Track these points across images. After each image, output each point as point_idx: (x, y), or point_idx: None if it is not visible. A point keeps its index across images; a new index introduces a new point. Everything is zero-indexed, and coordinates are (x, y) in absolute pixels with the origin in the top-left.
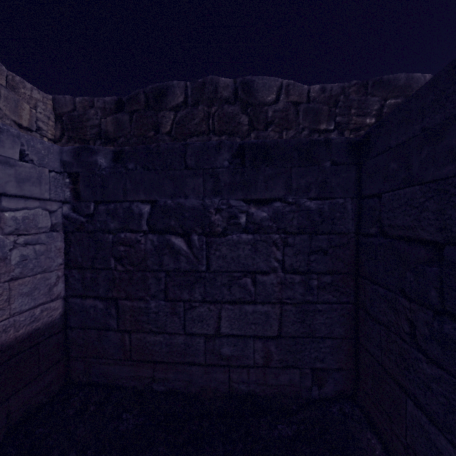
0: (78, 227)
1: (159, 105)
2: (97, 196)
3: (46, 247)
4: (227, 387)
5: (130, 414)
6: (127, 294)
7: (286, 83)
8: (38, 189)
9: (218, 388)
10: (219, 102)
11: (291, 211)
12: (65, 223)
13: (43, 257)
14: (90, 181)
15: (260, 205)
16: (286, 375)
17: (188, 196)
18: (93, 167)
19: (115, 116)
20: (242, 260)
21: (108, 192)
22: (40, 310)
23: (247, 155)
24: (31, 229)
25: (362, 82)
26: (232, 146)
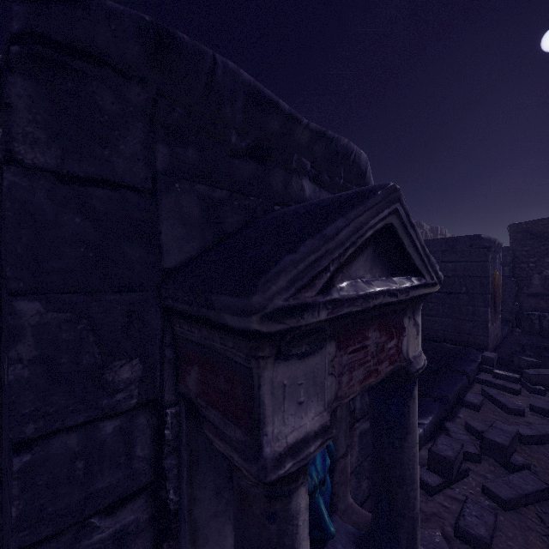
0: None
1: None
2: None
3: None
4: None
5: None
6: None
7: None
8: None
9: None
10: None
11: None
12: None
13: None
14: None
15: None
16: None
17: None
18: None
19: None
20: None
21: None
22: None
23: None
24: None
25: None
26: None
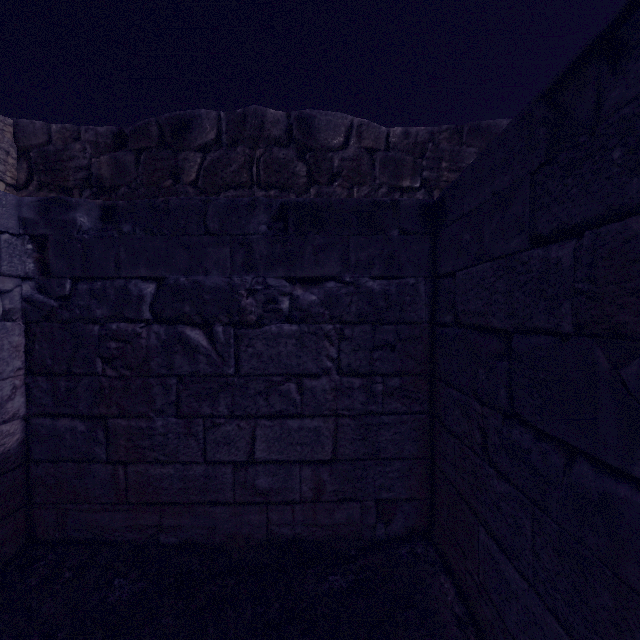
0: (46, 315)
1: (179, 143)
2: (75, 270)
3: None
4: (265, 533)
5: (124, 579)
6: (121, 410)
7: (357, 122)
8: None
9: (252, 535)
10: (267, 143)
11: (348, 293)
12: (27, 309)
13: None
14: (65, 248)
15: (309, 285)
16: (344, 511)
17: (210, 272)
18: (70, 229)
19: (114, 155)
20: (284, 359)
21: (93, 265)
22: None
23: (291, 218)
24: None
25: (455, 127)
26: (271, 205)
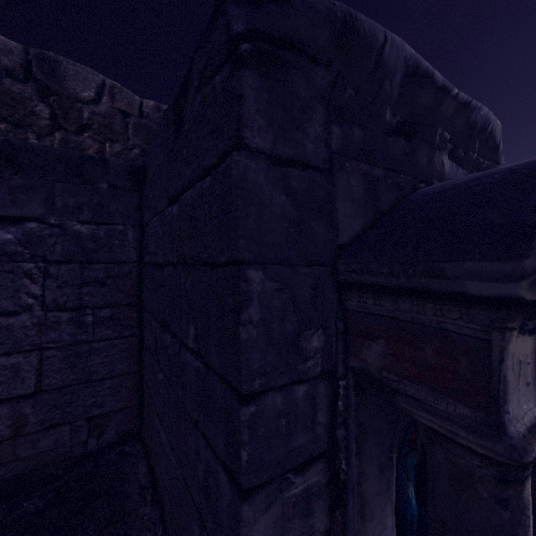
0: None
1: None
2: None
3: None
4: None
5: None
6: None
7: (110, 83)
8: None
9: None
10: None
11: (53, 234)
12: None
13: None
14: None
15: (6, 224)
16: (52, 438)
17: None
18: None
19: None
20: None
21: None
22: None
23: None
24: None
25: None
26: None
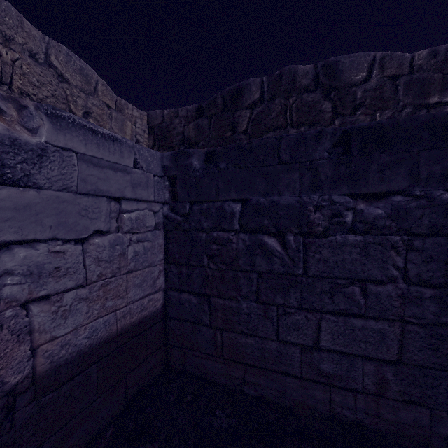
0: (175, 226)
1: (235, 106)
2: (192, 196)
3: (151, 244)
4: (327, 409)
5: (222, 412)
6: (218, 292)
7: (380, 55)
8: (146, 192)
9: (316, 407)
10: (298, 92)
11: (418, 206)
12: (165, 222)
13: (149, 253)
14: (186, 182)
15: (371, 200)
16: (409, 413)
17: (282, 193)
18: (189, 170)
19: (196, 122)
20: (348, 265)
21: (202, 192)
22: (147, 300)
23: (354, 142)
24: (141, 228)
25: None
26: (335, 133)
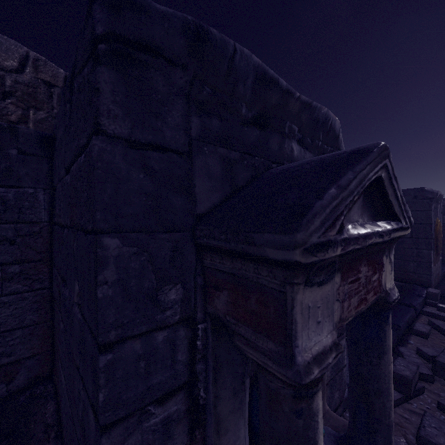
0: None
1: None
2: None
3: None
4: None
5: None
6: None
7: (34, 55)
8: None
9: None
10: None
11: None
12: None
13: None
14: None
15: None
16: None
17: None
18: None
19: None
20: None
21: None
22: None
23: None
24: None
25: None
26: None
